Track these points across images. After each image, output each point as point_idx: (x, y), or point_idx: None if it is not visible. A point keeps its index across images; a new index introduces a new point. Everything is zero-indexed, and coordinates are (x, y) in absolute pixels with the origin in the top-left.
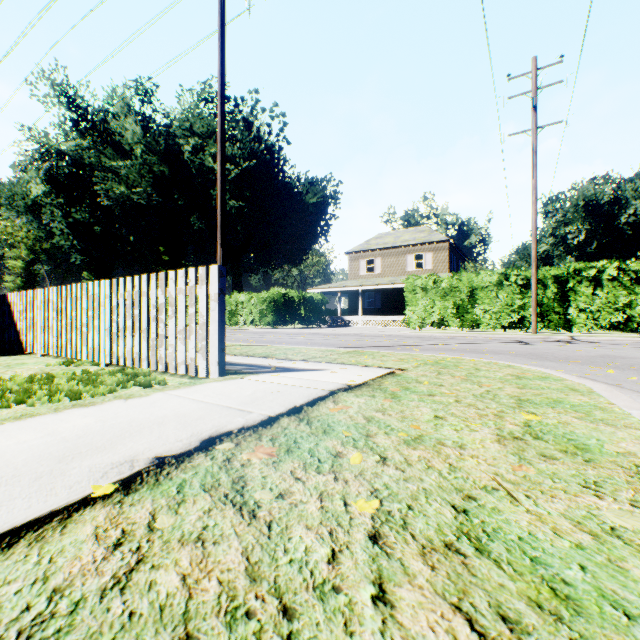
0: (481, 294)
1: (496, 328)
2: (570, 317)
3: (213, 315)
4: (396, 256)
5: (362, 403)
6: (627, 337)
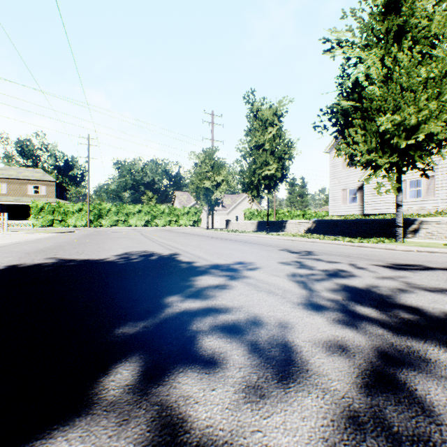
0: (71, 213)
1: (77, 226)
2: (102, 222)
3: (6, 222)
4: (20, 184)
5: (42, 231)
6: (112, 227)
